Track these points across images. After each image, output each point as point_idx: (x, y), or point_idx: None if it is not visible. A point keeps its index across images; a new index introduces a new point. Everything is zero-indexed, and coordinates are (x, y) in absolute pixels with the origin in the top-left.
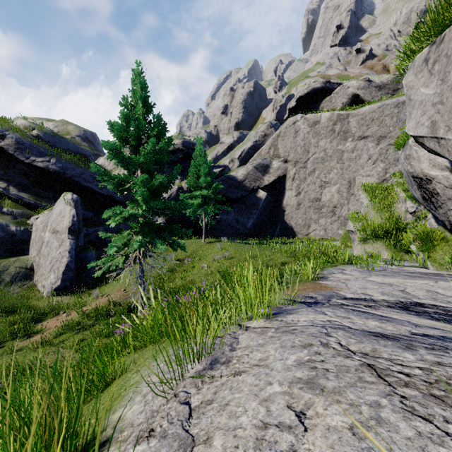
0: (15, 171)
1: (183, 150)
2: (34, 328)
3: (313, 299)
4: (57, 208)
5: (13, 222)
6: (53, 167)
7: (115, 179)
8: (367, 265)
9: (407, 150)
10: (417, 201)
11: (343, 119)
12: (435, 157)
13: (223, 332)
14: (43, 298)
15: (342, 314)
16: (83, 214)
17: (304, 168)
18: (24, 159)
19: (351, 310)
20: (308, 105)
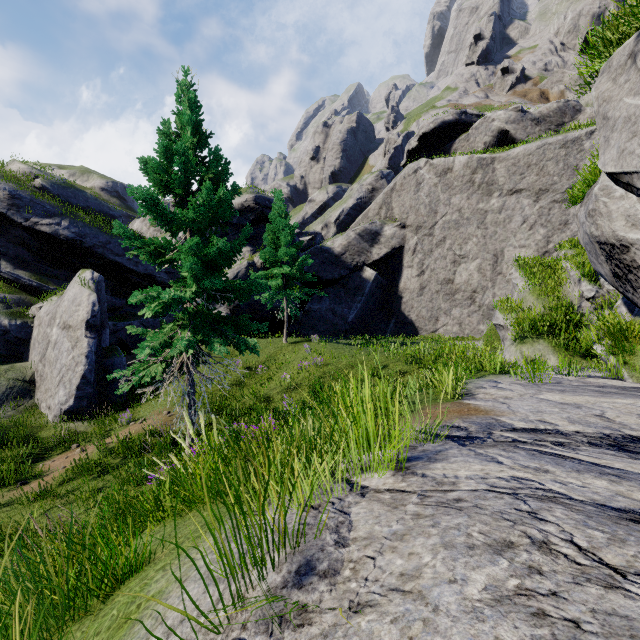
0: (10, 239)
1: (255, 208)
2: (32, 469)
3: (463, 431)
4: (70, 293)
5: (5, 313)
6: (65, 233)
7: (150, 246)
8: (533, 375)
9: (591, 203)
10: (598, 282)
11: (486, 164)
12: (636, 212)
13: (320, 498)
14: (48, 425)
15: (530, 463)
16: (110, 301)
17: (429, 236)
18: (22, 220)
19: (536, 452)
20: (436, 146)
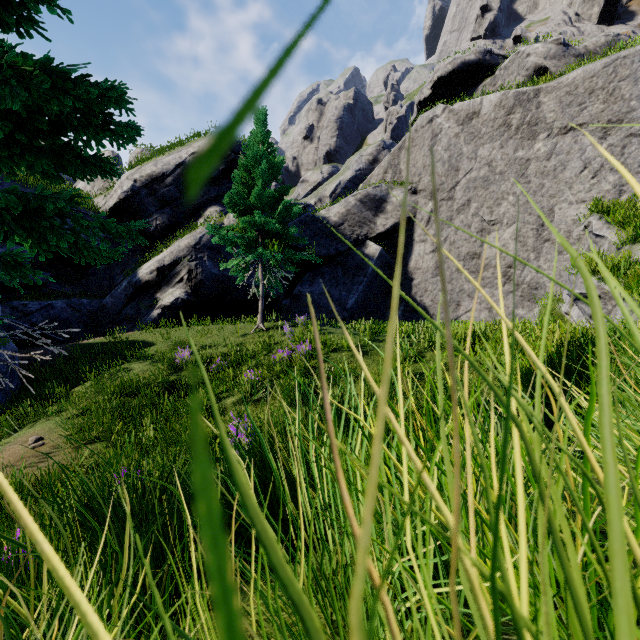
0: None
1: (226, 155)
2: None
3: None
4: None
5: None
6: None
7: None
8: None
9: None
10: None
11: (527, 100)
12: None
13: None
14: None
15: None
16: None
17: (448, 200)
18: None
19: None
20: (453, 96)
